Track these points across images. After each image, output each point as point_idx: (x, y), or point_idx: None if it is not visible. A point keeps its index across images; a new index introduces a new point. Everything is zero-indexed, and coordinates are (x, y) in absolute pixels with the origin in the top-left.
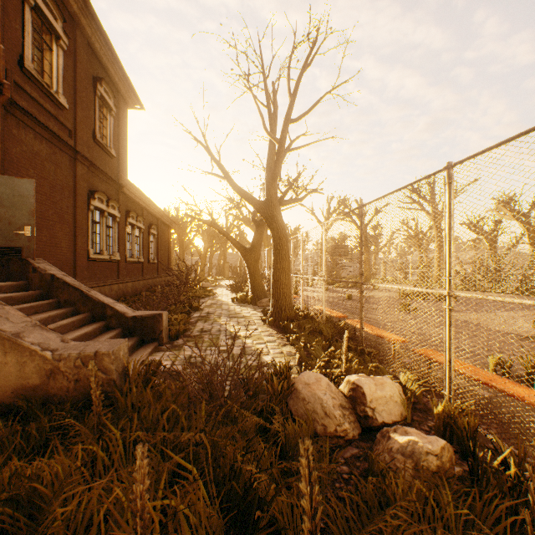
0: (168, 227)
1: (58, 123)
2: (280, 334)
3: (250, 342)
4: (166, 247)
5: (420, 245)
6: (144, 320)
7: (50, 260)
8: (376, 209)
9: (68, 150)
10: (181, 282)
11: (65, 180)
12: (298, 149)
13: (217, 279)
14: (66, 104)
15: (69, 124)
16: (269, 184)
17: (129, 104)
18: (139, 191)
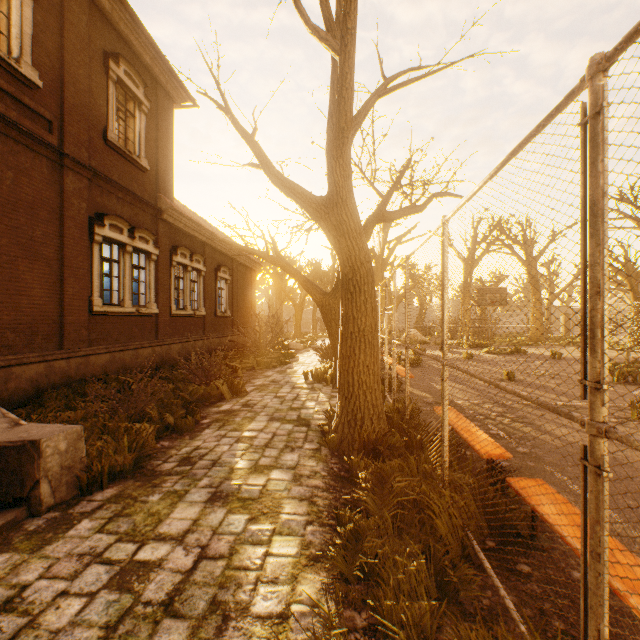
0: (251, 270)
1: (22, 107)
2: (335, 491)
3: (237, 526)
4: (248, 295)
5: (635, 286)
6: (1, 454)
7: (3, 315)
8: (553, 233)
9: (46, 151)
10: (254, 343)
11: (40, 196)
12: (397, 88)
13: (319, 336)
14: (37, 78)
15: (46, 111)
16: (332, 158)
17: (175, 99)
18: (190, 219)
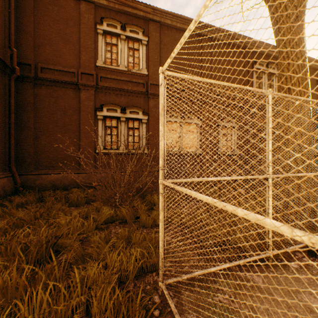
0: None
1: None
2: None
3: None
4: None
5: None
6: None
7: None
8: None
9: None
10: None
11: None
12: None
13: None
14: None
15: None
16: None
17: None
18: None
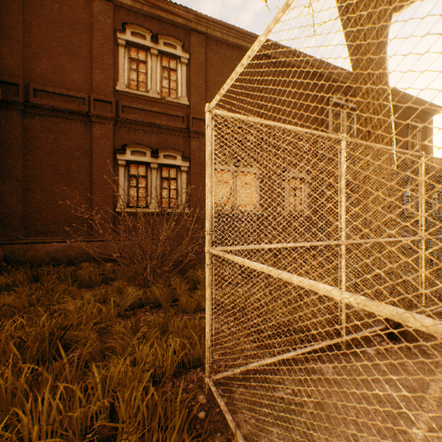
0: None
1: None
2: None
3: None
4: None
5: None
6: None
7: None
8: None
9: None
10: None
11: None
12: None
13: None
14: None
15: None
16: None
17: (434, 114)
18: None
